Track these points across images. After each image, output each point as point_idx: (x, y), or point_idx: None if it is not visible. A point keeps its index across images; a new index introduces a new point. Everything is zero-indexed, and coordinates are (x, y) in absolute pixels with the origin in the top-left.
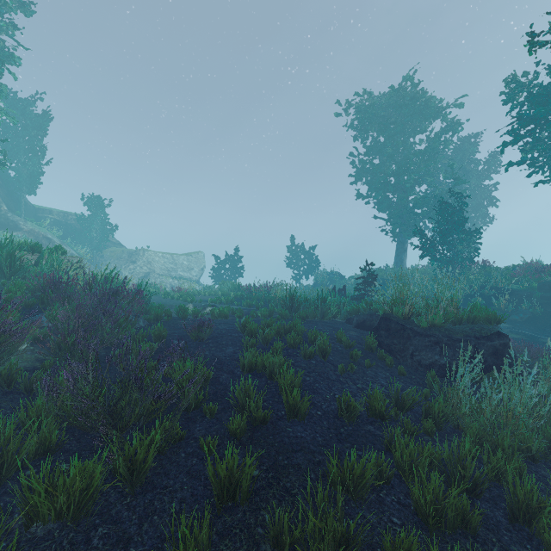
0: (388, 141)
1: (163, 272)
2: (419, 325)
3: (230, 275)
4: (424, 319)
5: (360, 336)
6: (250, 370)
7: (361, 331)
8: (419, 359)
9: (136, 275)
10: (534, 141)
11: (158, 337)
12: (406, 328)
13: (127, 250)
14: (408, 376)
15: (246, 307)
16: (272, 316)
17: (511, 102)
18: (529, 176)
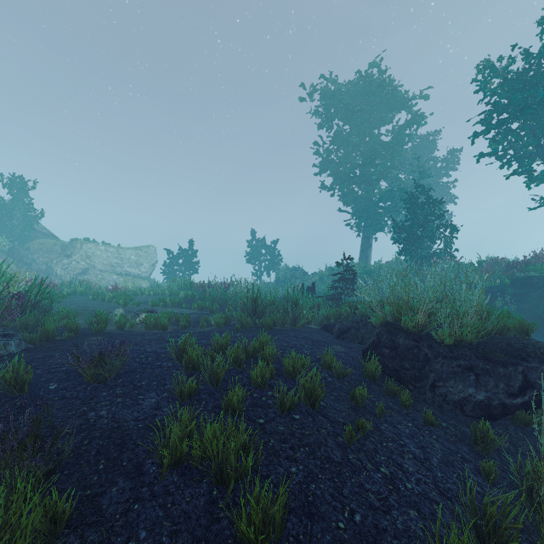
0: (354, 130)
1: (105, 268)
2: (440, 341)
3: (184, 271)
4: (447, 333)
5: (349, 352)
6: (177, 462)
7: (346, 343)
8: (445, 392)
9: (71, 271)
10: (506, 131)
11: (12, 383)
12: (422, 346)
13: (61, 242)
14: (437, 424)
15: (197, 311)
16: (229, 323)
17: (483, 90)
18: (501, 168)
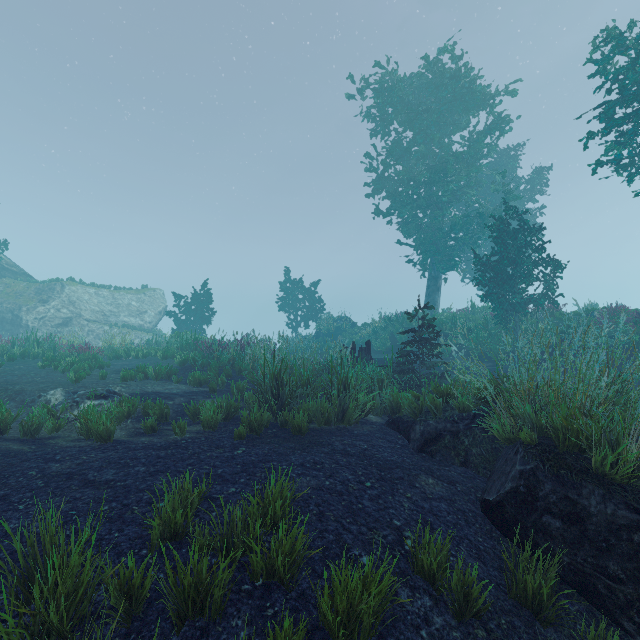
0: (419, 136)
1: (95, 317)
2: None
3: (196, 321)
4: None
5: (453, 498)
6: None
7: (440, 466)
8: None
9: (48, 321)
10: (635, 130)
11: None
12: None
13: (36, 283)
14: None
15: (194, 386)
16: (236, 413)
17: (602, 74)
18: (628, 180)
